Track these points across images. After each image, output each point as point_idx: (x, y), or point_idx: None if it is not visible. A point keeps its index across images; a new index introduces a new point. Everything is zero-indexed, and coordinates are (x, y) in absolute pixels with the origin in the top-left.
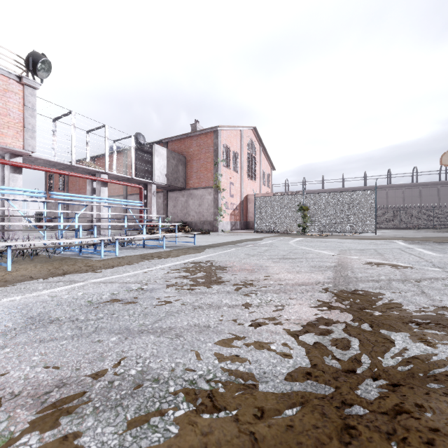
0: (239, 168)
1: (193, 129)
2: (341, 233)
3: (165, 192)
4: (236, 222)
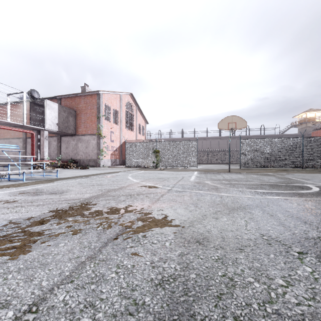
0: (119, 121)
1: (83, 90)
2: (181, 167)
3: (59, 136)
4: (116, 160)
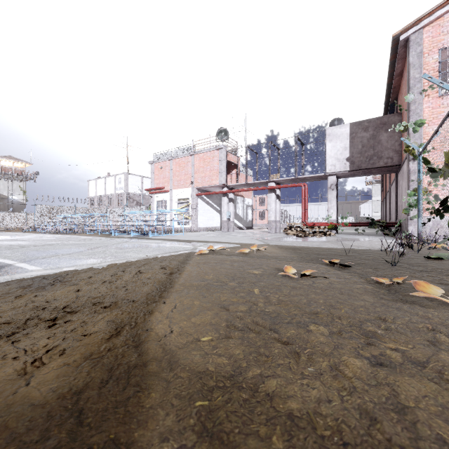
0: None
1: None
2: None
3: (394, 175)
4: None
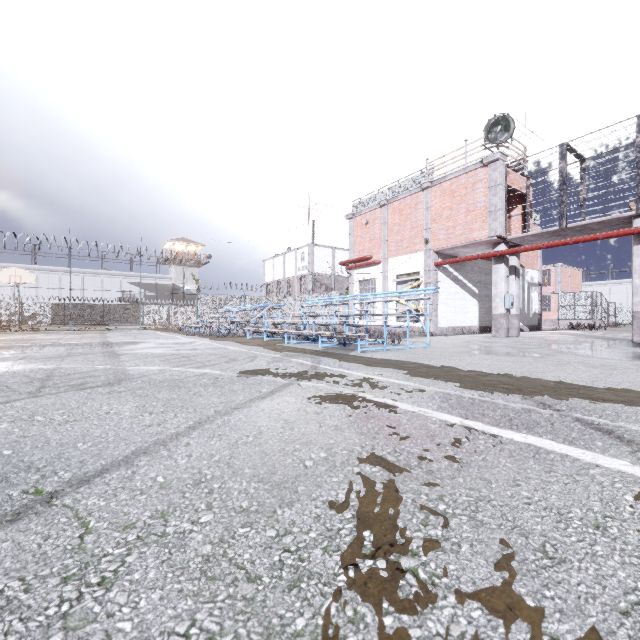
0: None
1: None
2: None
3: None
4: None
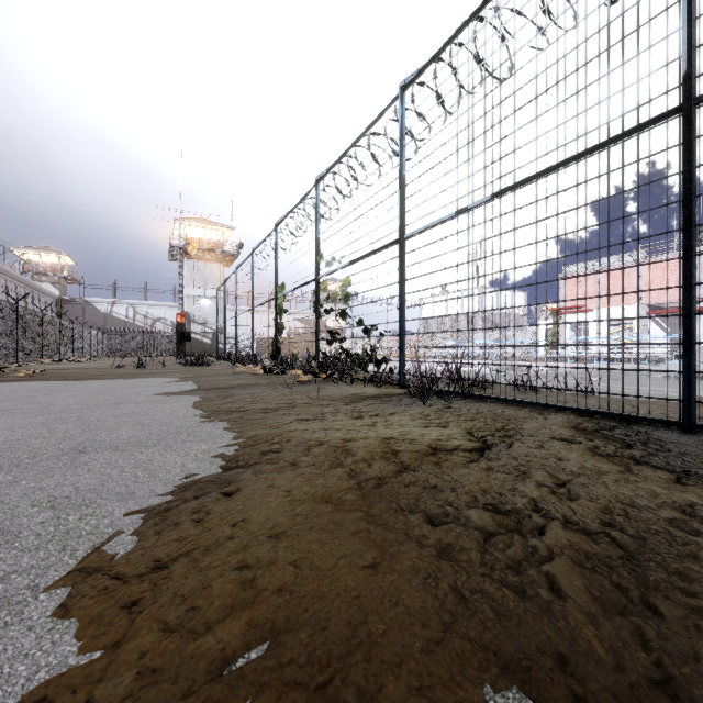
0: None
1: None
2: None
3: None
4: None
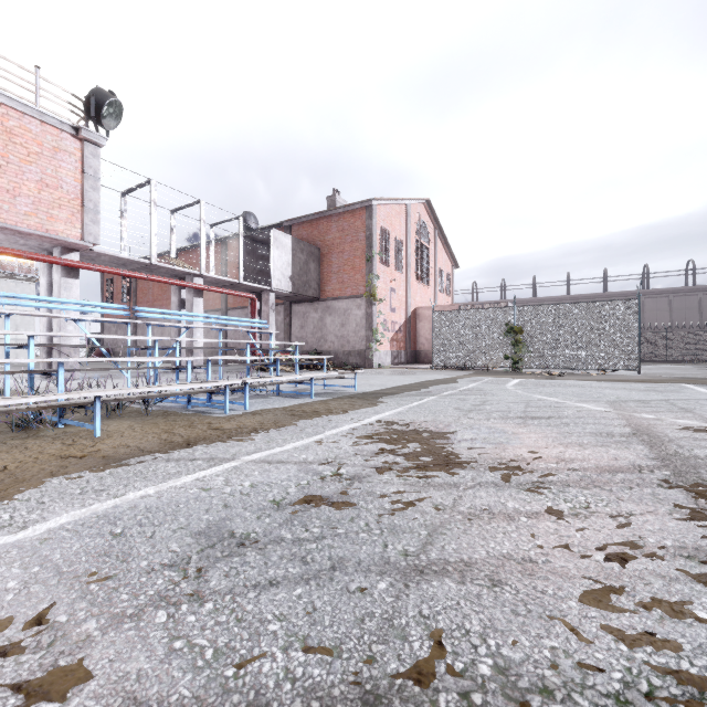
0: (404, 265)
1: (331, 204)
2: (577, 370)
3: (287, 304)
4: (400, 352)
